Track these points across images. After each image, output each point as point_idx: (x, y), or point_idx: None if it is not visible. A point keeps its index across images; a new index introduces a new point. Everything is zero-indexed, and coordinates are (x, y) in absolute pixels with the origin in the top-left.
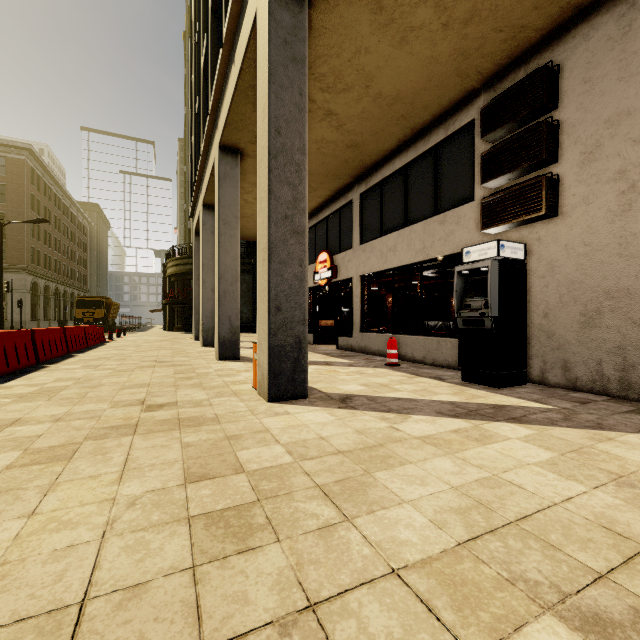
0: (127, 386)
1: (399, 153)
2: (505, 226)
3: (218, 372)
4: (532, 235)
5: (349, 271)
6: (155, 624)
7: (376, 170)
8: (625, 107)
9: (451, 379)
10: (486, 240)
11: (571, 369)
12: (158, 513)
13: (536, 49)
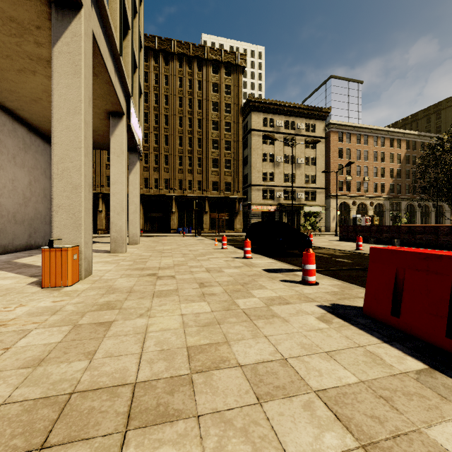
0: (174, 293)
1: None
2: None
3: (39, 323)
4: None
5: None
6: (154, 257)
7: None
8: None
9: None
10: None
11: None
12: (153, 259)
13: None
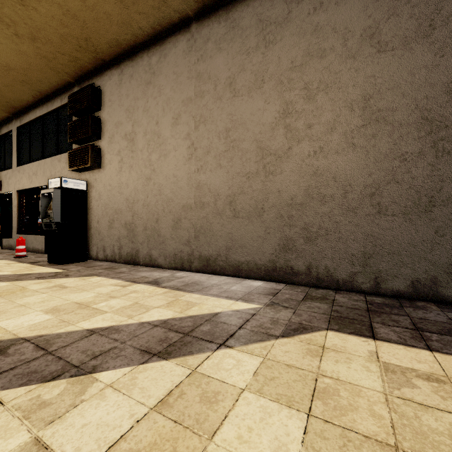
0: None
1: (39, 106)
2: (80, 169)
3: None
4: (94, 177)
5: (10, 186)
6: None
7: (26, 113)
8: (120, 120)
9: (42, 262)
10: (78, 176)
11: (106, 250)
12: None
13: (95, 73)
